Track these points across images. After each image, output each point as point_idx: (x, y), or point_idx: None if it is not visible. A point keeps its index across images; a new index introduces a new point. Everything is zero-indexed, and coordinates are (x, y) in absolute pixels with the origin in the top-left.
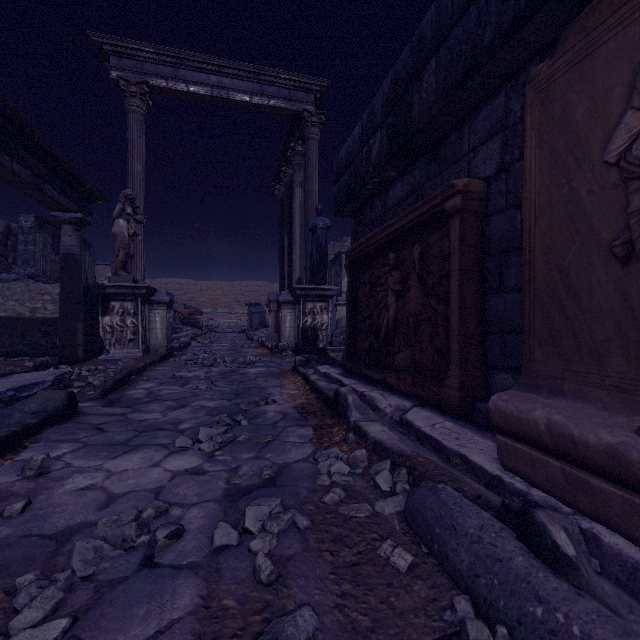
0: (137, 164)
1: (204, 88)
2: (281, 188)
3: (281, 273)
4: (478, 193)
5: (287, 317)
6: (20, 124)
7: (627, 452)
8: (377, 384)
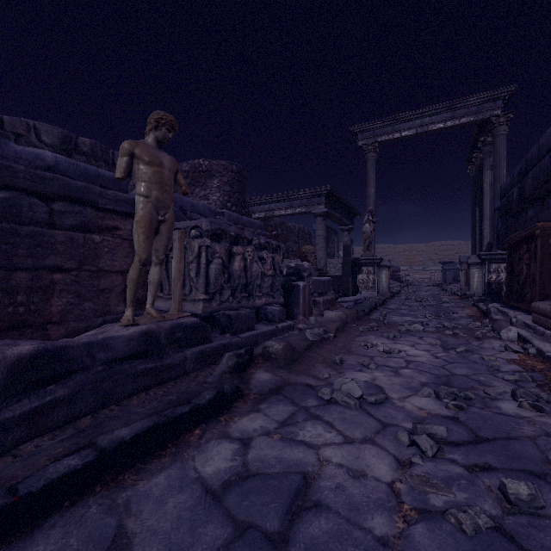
0: (371, 189)
1: (411, 131)
2: (473, 167)
3: (473, 237)
4: (550, 227)
5: (475, 274)
6: (341, 200)
7: (543, 308)
8: (516, 309)
